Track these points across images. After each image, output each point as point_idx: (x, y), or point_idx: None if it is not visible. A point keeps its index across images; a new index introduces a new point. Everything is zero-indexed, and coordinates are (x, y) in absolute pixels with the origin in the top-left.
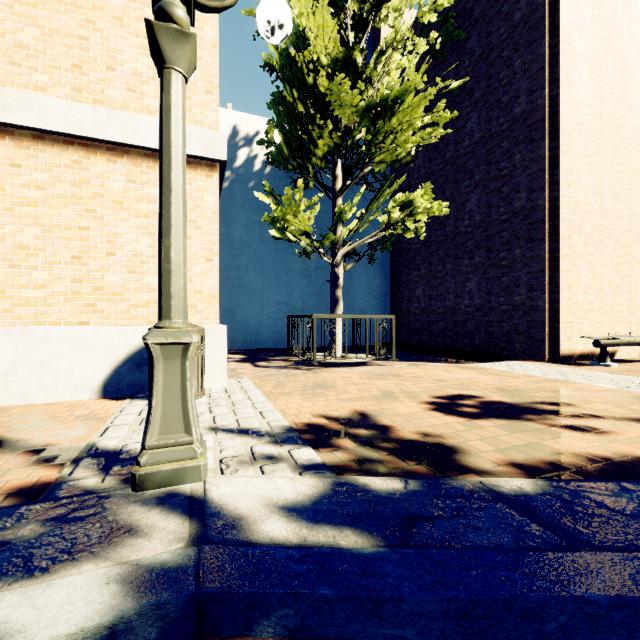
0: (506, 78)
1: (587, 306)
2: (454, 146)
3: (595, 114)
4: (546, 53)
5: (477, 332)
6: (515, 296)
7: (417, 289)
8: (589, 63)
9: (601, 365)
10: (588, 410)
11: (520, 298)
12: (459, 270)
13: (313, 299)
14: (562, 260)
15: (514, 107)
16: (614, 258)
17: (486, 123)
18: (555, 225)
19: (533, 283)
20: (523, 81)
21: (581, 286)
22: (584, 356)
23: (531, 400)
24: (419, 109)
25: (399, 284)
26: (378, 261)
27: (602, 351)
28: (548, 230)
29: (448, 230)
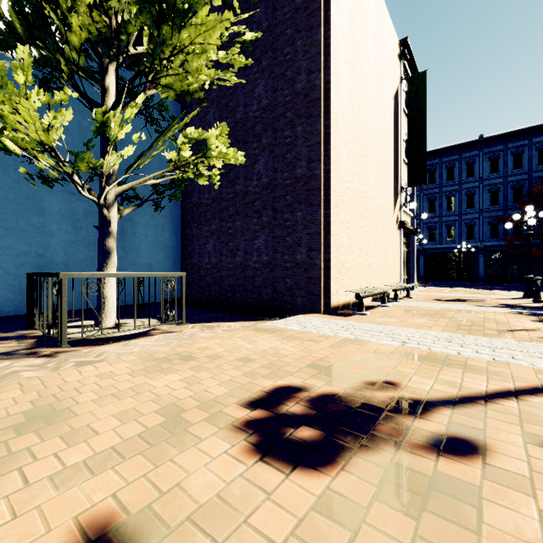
0: (290, 54)
1: (346, 265)
2: (244, 108)
3: (350, 110)
4: (322, 41)
5: (265, 287)
6: (297, 254)
7: (208, 244)
8: (347, 66)
9: (361, 314)
10: (416, 391)
11: (301, 256)
12: (248, 228)
13: (82, 250)
14: (333, 225)
15: (296, 82)
16: (360, 227)
17: (272, 92)
18: (328, 194)
19: (312, 243)
20: (304, 60)
21: (343, 248)
22: (345, 306)
23: (355, 382)
24: (214, 33)
25: (190, 238)
26: (167, 213)
27: (360, 302)
28: (323, 197)
29: (238, 188)
